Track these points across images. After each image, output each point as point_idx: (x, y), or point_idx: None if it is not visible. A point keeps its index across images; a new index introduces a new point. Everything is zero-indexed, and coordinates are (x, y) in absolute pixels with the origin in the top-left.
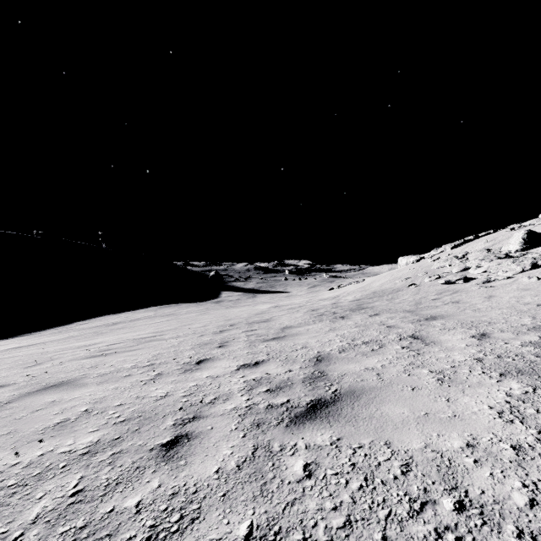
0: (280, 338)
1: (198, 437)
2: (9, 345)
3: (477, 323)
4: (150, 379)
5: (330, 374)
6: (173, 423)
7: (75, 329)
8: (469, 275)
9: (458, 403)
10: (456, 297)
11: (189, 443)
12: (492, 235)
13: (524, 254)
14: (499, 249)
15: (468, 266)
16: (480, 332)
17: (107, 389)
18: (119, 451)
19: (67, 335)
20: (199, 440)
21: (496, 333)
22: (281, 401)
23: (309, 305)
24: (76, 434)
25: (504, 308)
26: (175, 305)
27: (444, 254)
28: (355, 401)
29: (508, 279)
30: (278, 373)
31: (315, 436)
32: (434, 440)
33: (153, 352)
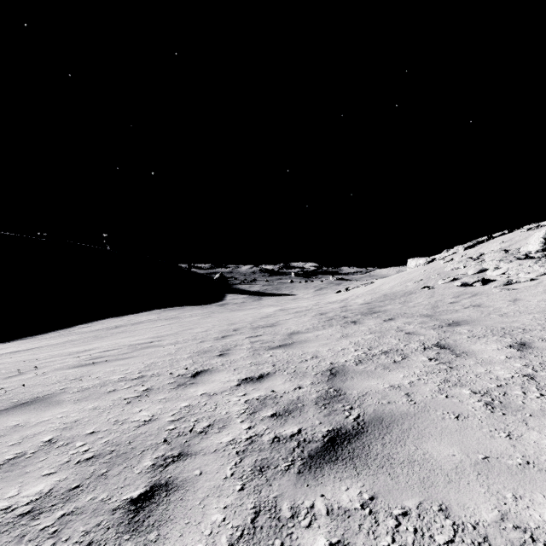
0: (287, 345)
1: (180, 488)
2: (8, 349)
3: (509, 330)
4: (137, 396)
5: (349, 393)
6: (152, 464)
7: (76, 332)
8: (487, 277)
9: (525, 442)
10: (477, 300)
11: (168, 499)
12: (507, 235)
13: (545, 255)
14: (517, 250)
15: (485, 268)
16: (517, 341)
17: (84, 409)
18: (72, 511)
19: (67, 338)
20: (181, 494)
21: (537, 342)
22: (291, 432)
23: (317, 308)
24: (25, 479)
25: (534, 313)
26: (179, 308)
27: (456, 255)
28: (385, 434)
29: (531, 281)
30: (286, 390)
31: (339, 491)
32: (511, 507)
33: (146, 361)
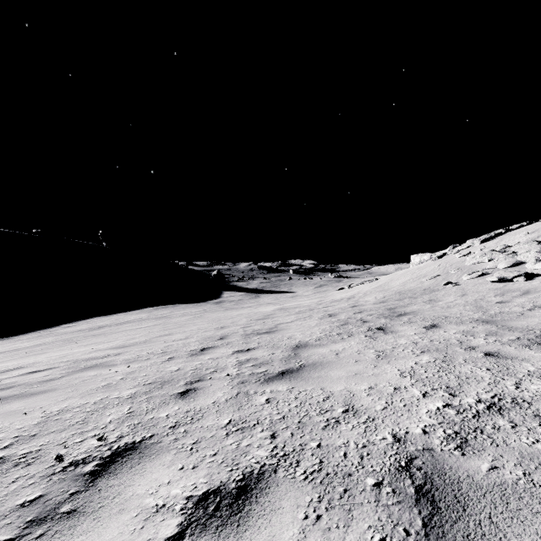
0: (293, 373)
1: None
2: None
3: None
4: None
5: None
6: None
7: (57, 333)
8: (528, 271)
9: None
10: (537, 299)
11: None
12: (529, 227)
13: None
14: None
15: (520, 260)
16: None
17: None
18: None
19: (41, 341)
20: None
21: None
22: None
23: (323, 308)
24: None
25: None
26: (172, 306)
27: (472, 248)
28: None
29: None
30: None
31: None
32: None
33: (55, 406)
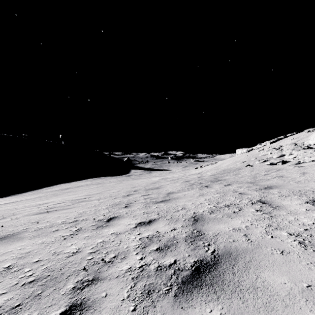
0: (166, 201)
1: (90, 308)
2: (3, 201)
3: (304, 191)
4: (70, 234)
5: (206, 234)
6: (73, 287)
7: (43, 192)
8: (285, 160)
9: None
10: (280, 173)
11: None
12: (295, 135)
13: None
14: (302, 143)
15: (283, 154)
16: (311, 199)
17: (36, 243)
18: None
19: (37, 195)
20: (90, 314)
21: None
22: (169, 262)
23: (184, 178)
24: None
25: None
26: (103, 177)
27: (265, 146)
28: (234, 265)
29: (312, 162)
30: (166, 231)
31: (205, 313)
32: None
33: (80, 211)
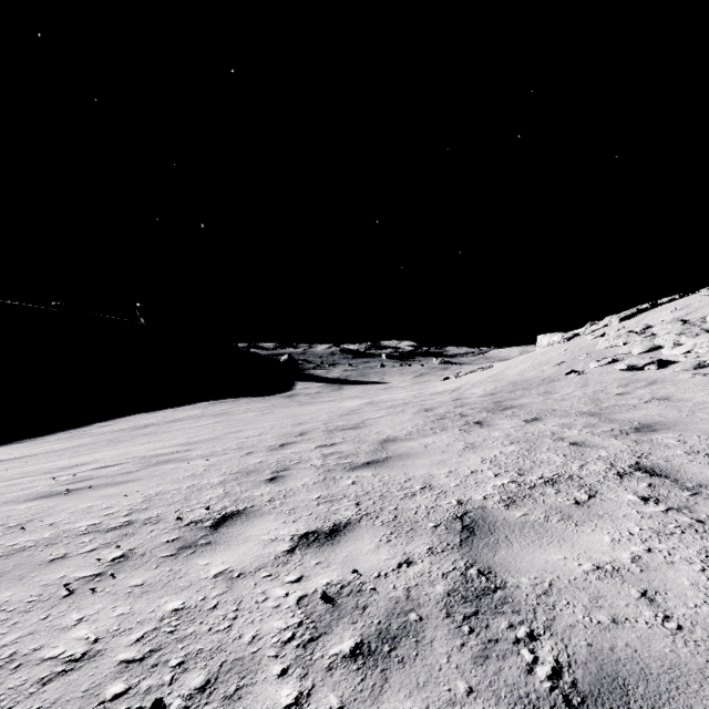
0: (379, 463)
1: None
2: None
3: None
4: (94, 574)
5: (513, 585)
6: None
7: (92, 433)
8: (663, 358)
9: None
10: (659, 390)
11: None
12: (680, 301)
13: None
14: (700, 320)
15: (658, 344)
16: None
17: None
18: None
19: (76, 442)
20: None
21: None
22: None
23: (419, 402)
24: None
25: None
26: (232, 400)
27: (609, 328)
28: None
29: None
30: (381, 569)
31: None
32: None
33: (150, 490)
